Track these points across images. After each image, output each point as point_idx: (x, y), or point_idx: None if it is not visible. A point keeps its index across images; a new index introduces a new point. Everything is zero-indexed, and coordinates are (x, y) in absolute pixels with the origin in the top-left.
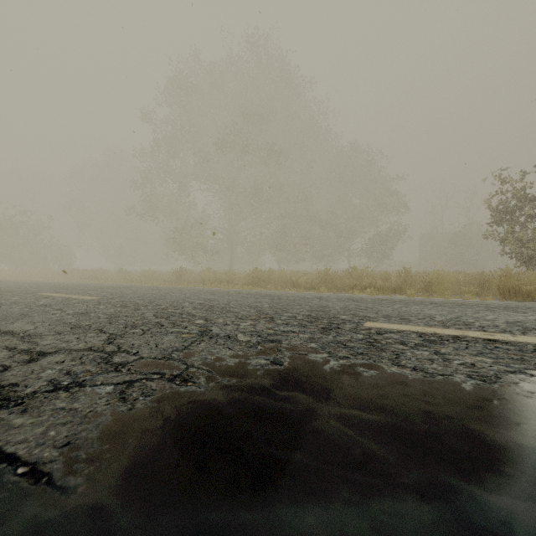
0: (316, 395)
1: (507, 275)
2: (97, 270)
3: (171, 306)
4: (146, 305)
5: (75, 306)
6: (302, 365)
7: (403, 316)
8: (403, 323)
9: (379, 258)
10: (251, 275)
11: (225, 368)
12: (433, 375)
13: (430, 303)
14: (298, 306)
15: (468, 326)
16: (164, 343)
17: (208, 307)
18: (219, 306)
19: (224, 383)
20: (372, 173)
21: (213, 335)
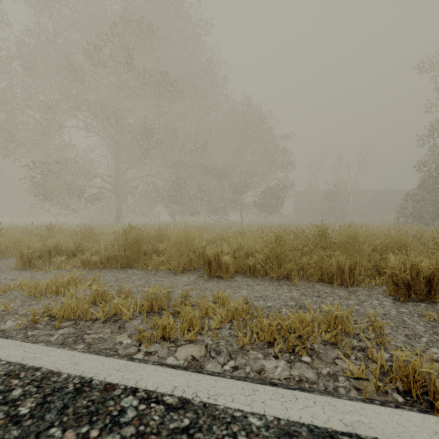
0: None
1: None
2: None
3: None
4: None
5: None
6: None
7: None
8: None
9: (269, 211)
10: (119, 242)
11: None
12: None
13: None
14: None
15: None
16: None
17: None
18: None
19: None
20: (264, 130)
21: None
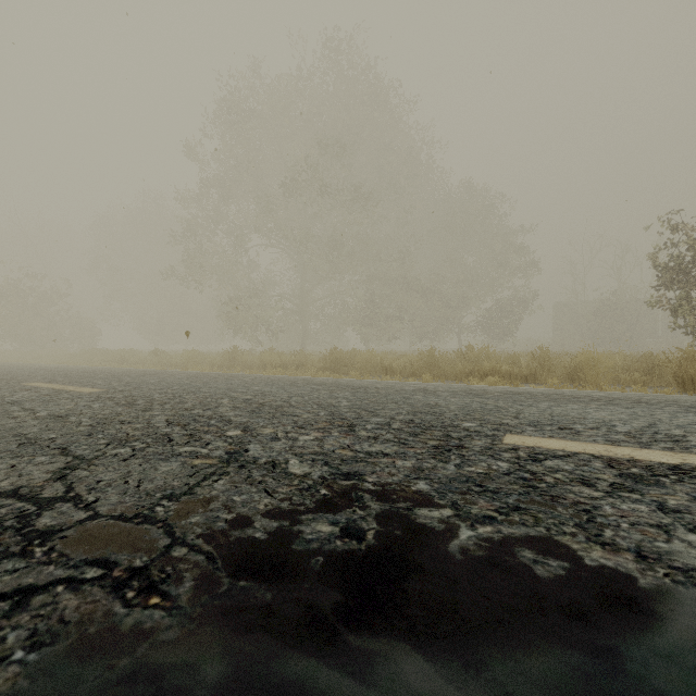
0: (443, 652)
1: (688, 358)
2: (125, 351)
3: (200, 404)
4: (165, 402)
5: (59, 403)
6: (404, 541)
7: (561, 422)
8: (568, 438)
9: (500, 335)
10: (329, 358)
11: (246, 547)
12: (692, 577)
13: (590, 399)
14: (393, 404)
15: (681, 443)
16: (154, 480)
17: (255, 407)
18: (272, 404)
19: (231, 601)
20: (490, 222)
21: (246, 461)
